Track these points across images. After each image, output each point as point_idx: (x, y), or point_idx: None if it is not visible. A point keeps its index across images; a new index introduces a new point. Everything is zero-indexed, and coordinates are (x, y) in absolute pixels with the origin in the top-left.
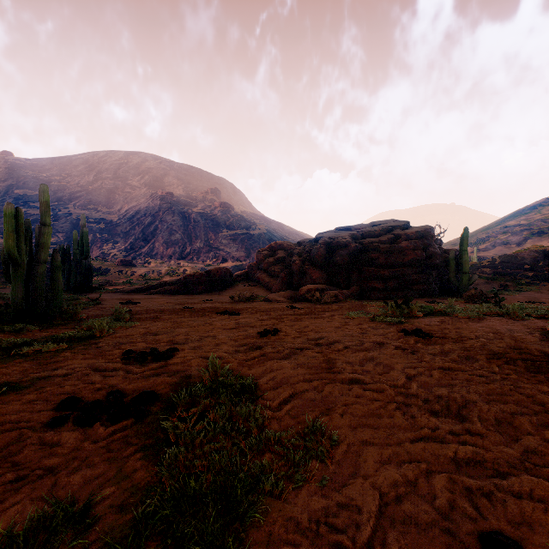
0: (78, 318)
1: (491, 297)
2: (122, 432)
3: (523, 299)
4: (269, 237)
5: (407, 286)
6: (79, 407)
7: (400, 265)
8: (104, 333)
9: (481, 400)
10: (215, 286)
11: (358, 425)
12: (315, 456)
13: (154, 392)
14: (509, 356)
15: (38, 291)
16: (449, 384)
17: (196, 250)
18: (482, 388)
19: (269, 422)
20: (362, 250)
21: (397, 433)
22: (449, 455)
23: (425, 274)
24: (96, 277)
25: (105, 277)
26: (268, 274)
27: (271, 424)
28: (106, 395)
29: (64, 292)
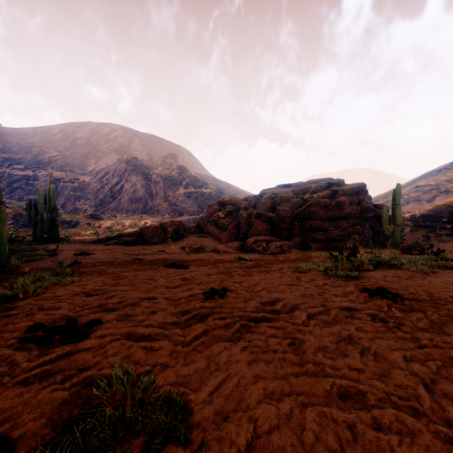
0: (19, 272)
1: (427, 248)
2: None
3: (452, 250)
4: (219, 194)
5: (345, 237)
6: None
7: (338, 218)
8: (29, 293)
9: None
10: (169, 237)
11: None
12: None
13: (5, 440)
14: None
15: None
16: None
17: (157, 206)
18: None
19: None
20: (303, 205)
21: None
22: None
23: (360, 226)
24: (67, 229)
25: (75, 229)
26: (217, 226)
27: None
28: None
29: (30, 243)
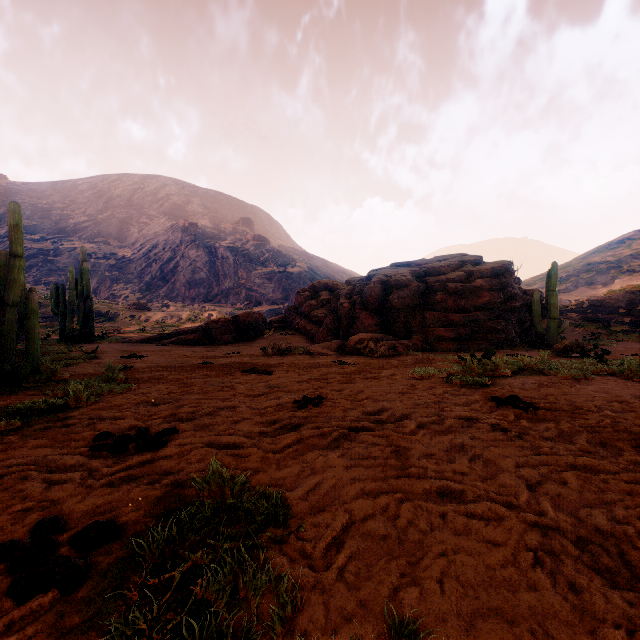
0: (58, 379)
1: (590, 349)
2: (19, 633)
3: (626, 351)
4: (311, 275)
5: (481, 334)
6: None
7: (472, 309)
8: (81, 402)
9: None
10: (244, 334)
11: (475, 611)
12: None
13: (113, 523)
14: None
15: (5, 342)
16: (600, 502)
17: (225, 292)
18: None
19: (307, 600)
20: (426, 291)
21: (560, 639)
22: None
23: (503, 319)
24: (102, 323)
25: (113, 323)
26: (309, 319)
27: (311, 605)
28: (32, 529)
29: (57, 343)
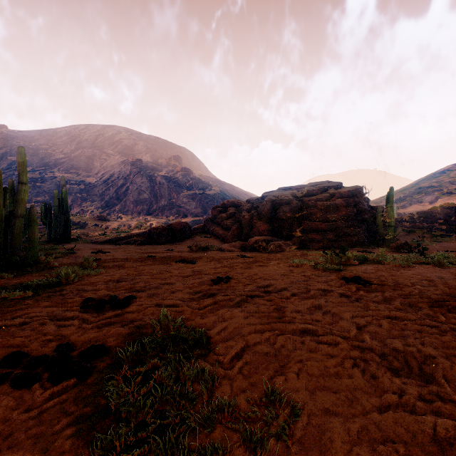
0: (51, 266)
1: (415, 247)
2: (59, 397)
3: (441, 249)
4: (222, 196)
5: (340, 237)
6: (23, 363)
7: (334, 219)
8: (70, 280)
9: (439, 354)
10: (176, 237)
11: (316, 388)
12: (272, 434)
13: (103, 345)
14: (450, 304)
15: (15, 242)
16: (400, 335)
17: (161, 208)
18: (436, 340)
19: (220, 383)
20: (302, 207)
21: (361, 399)
22: (428, 433)
23: (356, 227)
24: (76, 230)
25: (83, 230)
26: (221, 227)
27: (222, 385)
28: (54, 349)
29: (46, 243)
